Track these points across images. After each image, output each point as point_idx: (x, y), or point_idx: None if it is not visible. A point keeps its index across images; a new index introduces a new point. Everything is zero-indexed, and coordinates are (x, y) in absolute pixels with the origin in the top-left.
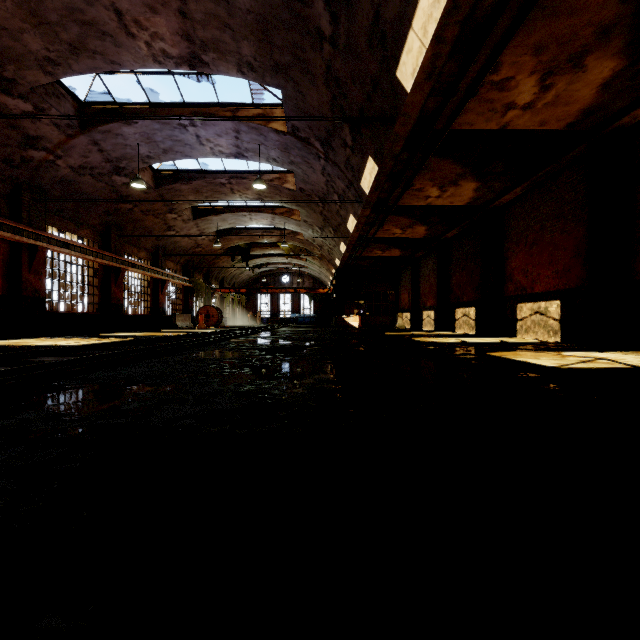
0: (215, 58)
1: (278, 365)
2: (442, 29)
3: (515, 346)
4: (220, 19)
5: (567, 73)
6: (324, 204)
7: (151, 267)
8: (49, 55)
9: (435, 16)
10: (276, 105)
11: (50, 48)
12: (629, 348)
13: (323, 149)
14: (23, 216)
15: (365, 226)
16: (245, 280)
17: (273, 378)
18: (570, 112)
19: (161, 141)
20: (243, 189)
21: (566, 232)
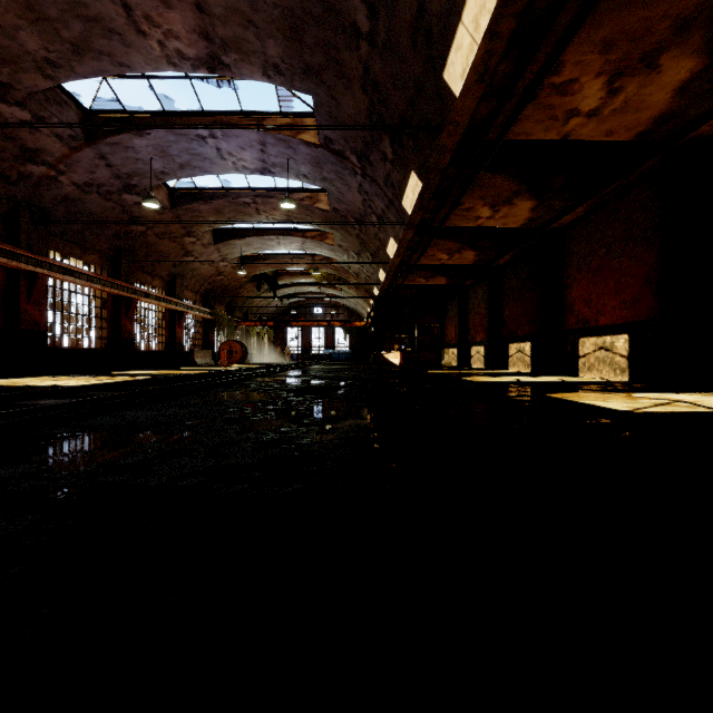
0: (237, 59)
1: (308, 409)
2: (496, 22)
3: (578, 386)
4: (242, 14)
5: (639, 74)
6: (361, 226)
7: (167, 297)
8: (49, 56)
9: (489, 7)
10: (307, 114)
11: (50, 48)
12: (708, 389)
13: (360, 164)
14: (21, 239)
15: (407, 251)
16: (273, 312)
17: (301, 424)
18: (641, 120)
19: (177, 155)
20: (270, 209)
21: (635, 257)
